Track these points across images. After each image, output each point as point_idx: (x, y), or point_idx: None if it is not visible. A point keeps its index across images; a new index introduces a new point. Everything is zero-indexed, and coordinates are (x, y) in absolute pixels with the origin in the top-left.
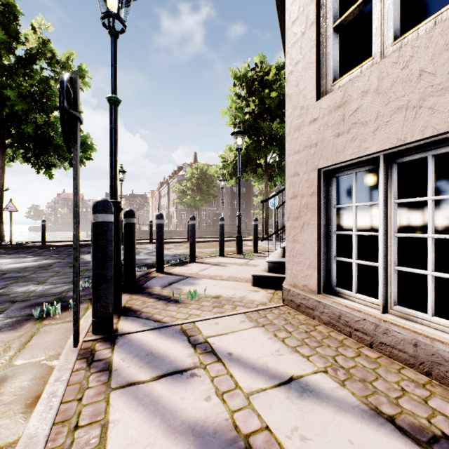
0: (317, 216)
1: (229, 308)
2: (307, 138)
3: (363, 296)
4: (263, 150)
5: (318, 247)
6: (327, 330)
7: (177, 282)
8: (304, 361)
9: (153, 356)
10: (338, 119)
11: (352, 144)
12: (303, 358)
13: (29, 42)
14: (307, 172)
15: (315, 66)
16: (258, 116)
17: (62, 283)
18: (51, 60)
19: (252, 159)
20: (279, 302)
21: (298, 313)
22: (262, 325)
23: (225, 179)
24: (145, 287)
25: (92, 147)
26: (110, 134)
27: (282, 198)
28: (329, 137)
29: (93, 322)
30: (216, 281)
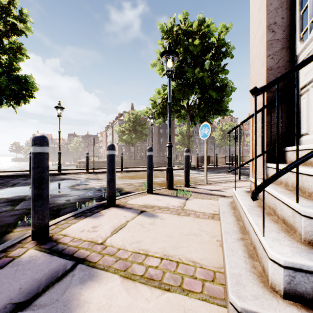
0: None
1: None
2: None
3: None
4: (187, 92)
5: None
6: None
7: (30, 301)
8: None
9: None
10: None
11: None
12: None
13: None
14: None
15: None
16: (183, 61)
17: None
18: None
19: (177, 100)
20: None
21: None
22: None
23: (154, 117)
24: None
25: (33, 86)
26: None
27: (297, 86)
28: None
29: None
30: (131, 293)
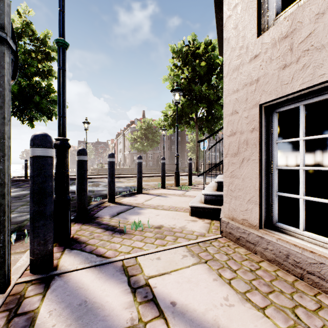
0: (258, 151)
1: (170, 239)
2: (247, 76)
3: (313, 234)
4: (195, 106)
5: (260, 182)
6: (273, 268)
7: (124, 211)
8: (260, 317)
9: (86, 306)
10: (284, 50)
11: (303, 73)
12: (258, 311)
13: (15, 23)
14: (247, 109)
15: (256, 3)
16: (191, 80)
17: (27, 211)
18: (32, 37)
19: (186, 114)
20: (217, 233)
21: (237, 246)
22: (205, 262)
23: (166, 129)
24: (96, 217)
25: None
26: (58, 75)
27: (216, 138)
28: (273, 71)
29: (30, 260)
30: (158, 211)
